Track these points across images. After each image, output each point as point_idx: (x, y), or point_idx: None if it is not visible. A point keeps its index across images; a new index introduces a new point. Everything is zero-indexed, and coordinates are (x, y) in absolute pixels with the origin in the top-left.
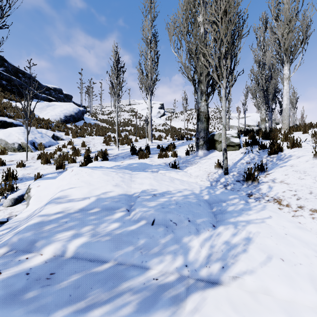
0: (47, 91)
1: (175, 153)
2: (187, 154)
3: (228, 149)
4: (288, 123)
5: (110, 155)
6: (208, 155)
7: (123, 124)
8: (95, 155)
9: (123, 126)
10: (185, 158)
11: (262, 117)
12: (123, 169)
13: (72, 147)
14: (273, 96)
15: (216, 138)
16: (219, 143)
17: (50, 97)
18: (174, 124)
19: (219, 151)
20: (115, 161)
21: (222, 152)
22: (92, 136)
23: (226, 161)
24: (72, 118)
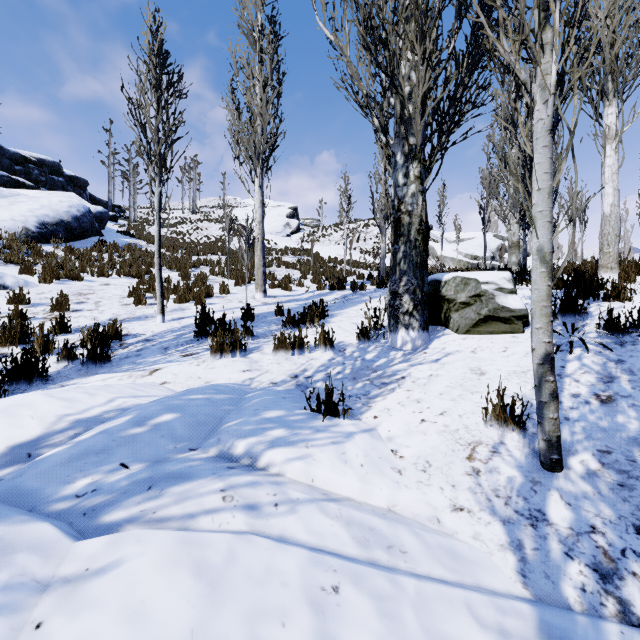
0: (20, 167)
1: (328, 337)
2: (363, 340)
3: (488, 328)
4: (616, 252)
5: (130, 339)
6: (428, 347)
7: (203, 248)
8: (63, 347)
9: (200, 252)
10: (358, 354)
11: (512, 239)
12: (18, 520)
13: (13, 314)
14: None
15: (447, 293)
16: (456, 309)
17: (20, 179)
18: (319, 250)
19: (458, 332)
20: (131, 367)
21: (470, 339)
22: (106, 277)
23: (555, 409)
24: (63, 229)
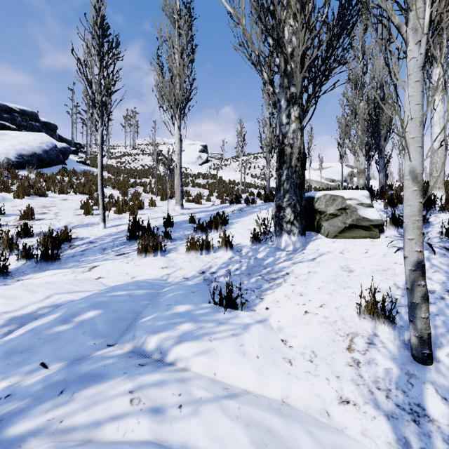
0: (7, 115)
1: (228, 241)
2: (255, 243)
3: (351, 234)
4: (442, 176)
5: (77, 241)
6: (305, 248)
7: (138, 173)
8: (22, 248)
9: (137, 176)
10: (252, 254)
11: (360, 167)
12: None
13: None
14: (386, 132)
15: (319, 206)
16: (326, 219)
17: (6, 123)
18: (222, 175)
19: (328, 237)
20: (75, 264)
21: (338, 242)
22: (66, 194)
23: (426, 310)
24: (36, 159)
